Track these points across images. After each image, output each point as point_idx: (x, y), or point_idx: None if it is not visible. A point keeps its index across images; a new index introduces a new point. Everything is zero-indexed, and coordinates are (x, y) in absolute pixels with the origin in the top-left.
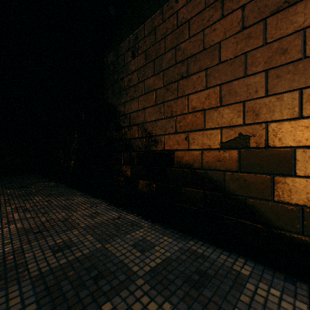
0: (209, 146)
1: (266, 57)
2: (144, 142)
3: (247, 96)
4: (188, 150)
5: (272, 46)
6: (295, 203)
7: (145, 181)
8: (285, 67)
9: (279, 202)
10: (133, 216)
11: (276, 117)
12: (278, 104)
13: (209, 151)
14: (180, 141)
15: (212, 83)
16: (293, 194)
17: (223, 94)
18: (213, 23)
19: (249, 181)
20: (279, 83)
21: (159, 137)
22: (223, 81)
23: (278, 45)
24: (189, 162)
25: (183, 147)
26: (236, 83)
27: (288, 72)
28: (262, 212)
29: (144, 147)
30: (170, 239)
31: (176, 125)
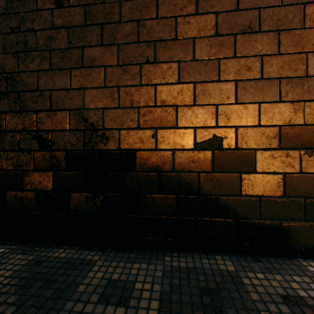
0: (183, 146)
1: (235, 69)
2: (82, 137)
3: (220, 100)
4: (156, 150)
5: (240, 61)
6: (256, 195)
7: (84, 194)
8: (249, 82)
9: (245, 196)
10: (65, 251)
11: (243, 123)
12: (244, 112)
13: (182, 151)
14: (145, 139)
15: (186, 79)
16: (255, 187)
17: (197, 93)
18: (187, 15)
19: (222, 180)
20: (245, 94)
21: (111, 132)
22: (197, 79)
23: (244, 61)
24: (158, 165)
25: (150, 147)
26: (210, 85)
27: (252, 87)
28: (233, 207)
29: (82, 145)
30: (143, 264)
31: (138, 119)
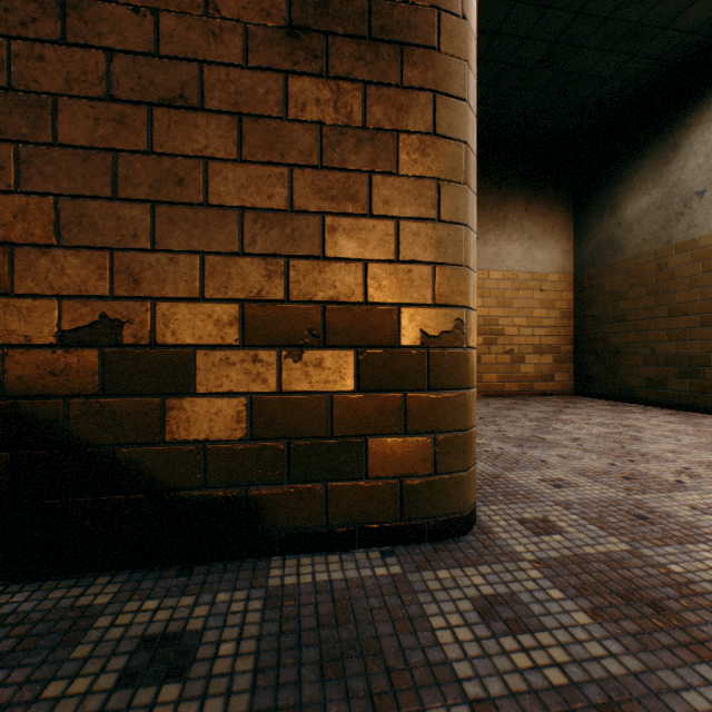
0: (29, 337)
1: (153, 178)
2: None
3: (119, 240)
4: None
5: (164, 162)
6: (196, 440)
7: None
8: (183, 209)
9: (174, 443)
10: None
11: (169, 293)
12: (172, 271)
13: (26, 350)
14: None
15: (36, 185)
16: (194, 425)
17: (65, 219)
18: (40, 40)
19: (123, 414)
20: (173, 233)
21: None
22: (65, 189)
23: (172, 165)
24: None
25: None
26: (97, 205)
27: (187, 220)
28: (147, 469)
29: None
30: None
31: None
